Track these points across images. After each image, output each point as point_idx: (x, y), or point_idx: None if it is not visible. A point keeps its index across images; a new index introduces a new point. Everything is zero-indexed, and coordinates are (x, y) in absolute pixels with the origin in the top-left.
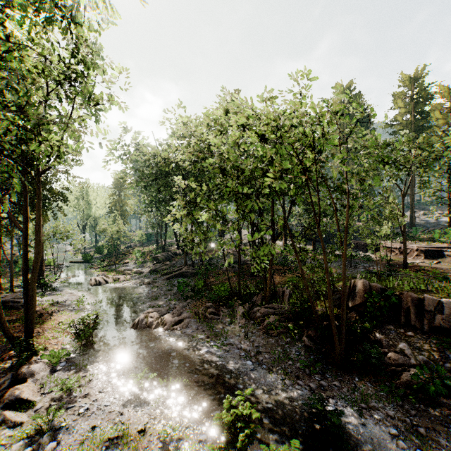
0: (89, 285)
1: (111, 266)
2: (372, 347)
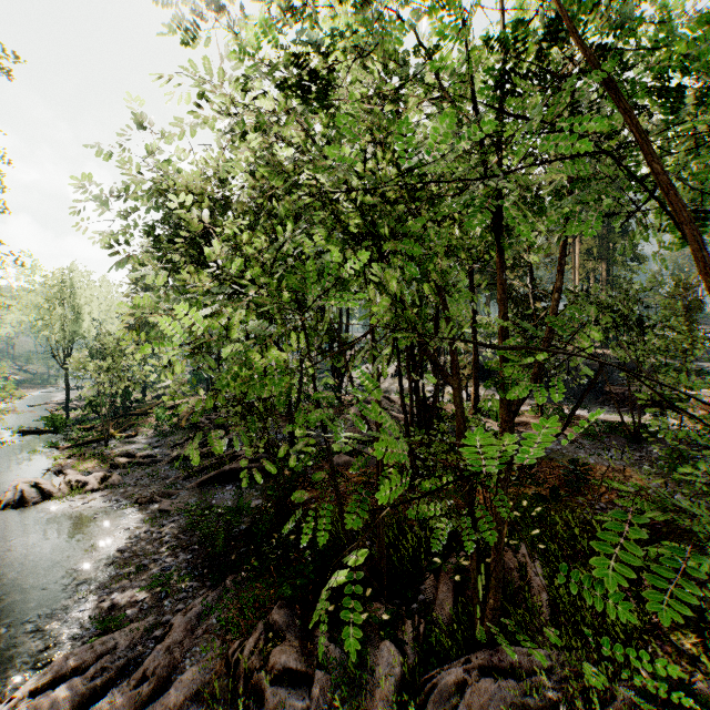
0: None
1: (101, 441)
2: None
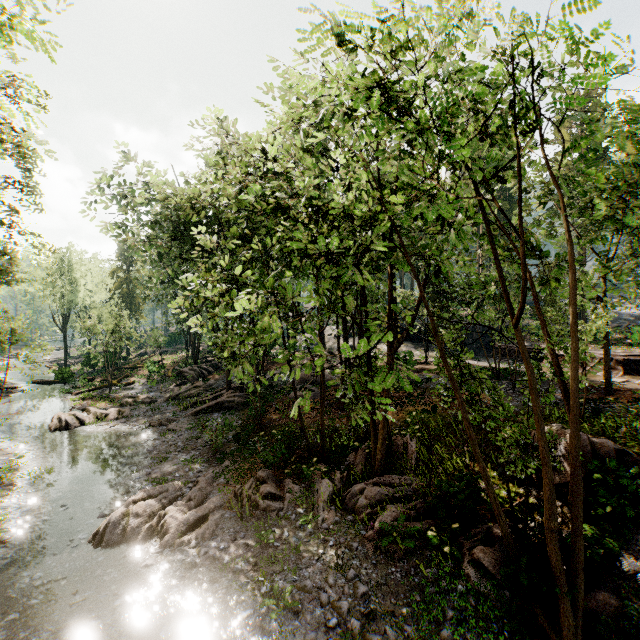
0: (47, 430)
1: (104, 388)
2: None
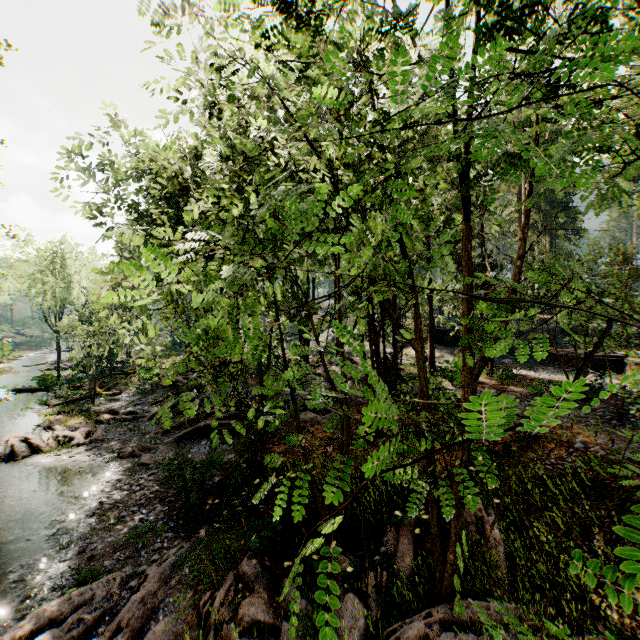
0: None
1: (88, 399)
2: None
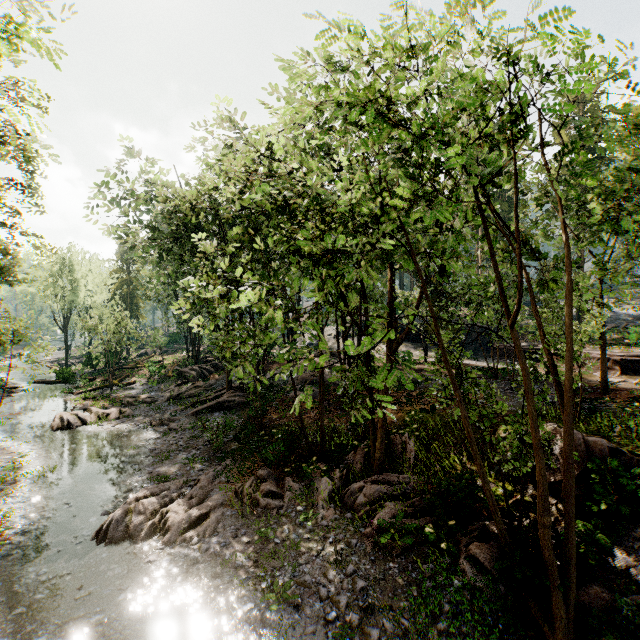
0: (49, 430)
1: (105, 388)
2: (635, 607)
